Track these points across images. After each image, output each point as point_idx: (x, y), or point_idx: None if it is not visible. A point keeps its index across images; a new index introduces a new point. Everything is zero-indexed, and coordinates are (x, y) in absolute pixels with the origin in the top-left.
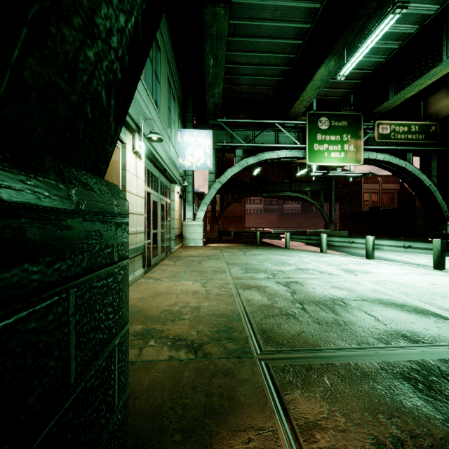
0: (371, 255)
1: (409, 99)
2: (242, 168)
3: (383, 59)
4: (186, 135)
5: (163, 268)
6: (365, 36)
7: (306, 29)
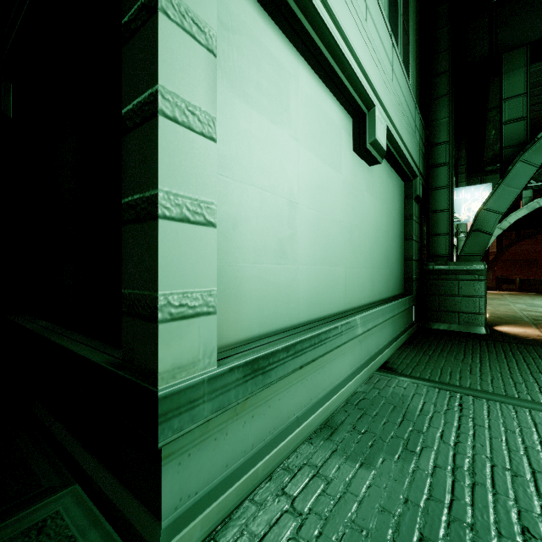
0: None
1: None
2: (531, 210)
3: None
4: (462, 193)
5: None
6: None
7: None
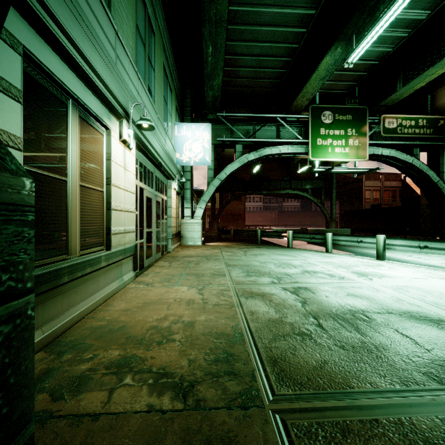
0: (382, 255)
1: (415, 92)
2: (242, 164)
3: (390, 49)
4: (184, 129)
5: (157, 270)
6: (376, 18)
7: (310, 16)
